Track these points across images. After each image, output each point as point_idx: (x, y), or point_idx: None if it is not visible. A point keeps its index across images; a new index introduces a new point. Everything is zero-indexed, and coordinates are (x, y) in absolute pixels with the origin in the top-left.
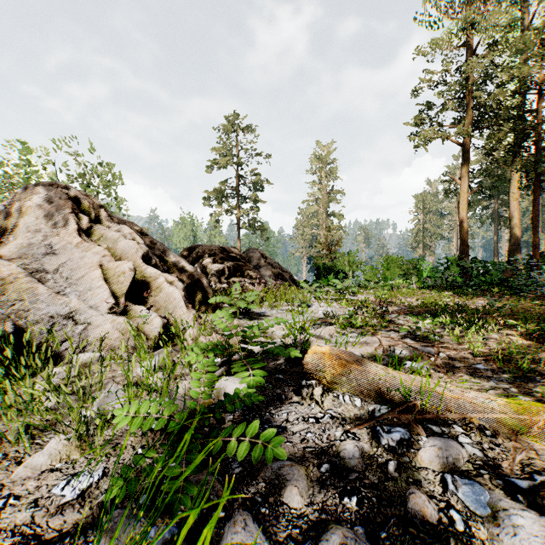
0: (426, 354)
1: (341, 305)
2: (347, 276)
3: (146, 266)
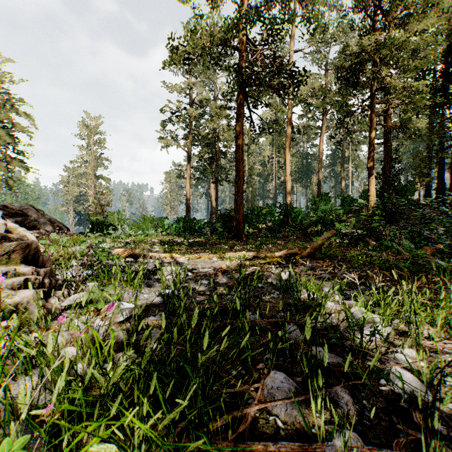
0: (152, 252)
1: (118, 243)
2: (116, 228)
3: (7, 222)
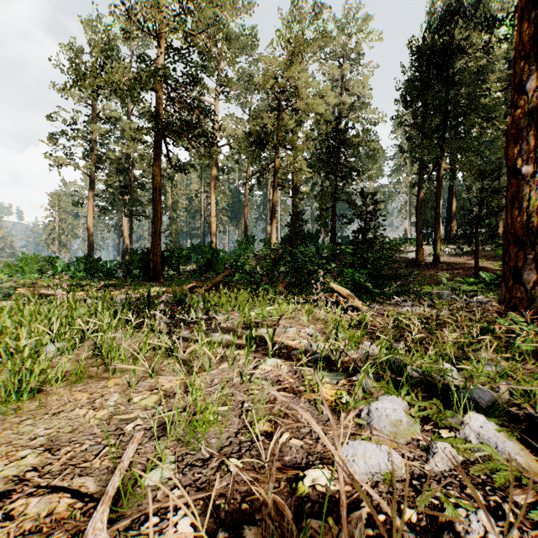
0: None
1: None
2: None
3: None
